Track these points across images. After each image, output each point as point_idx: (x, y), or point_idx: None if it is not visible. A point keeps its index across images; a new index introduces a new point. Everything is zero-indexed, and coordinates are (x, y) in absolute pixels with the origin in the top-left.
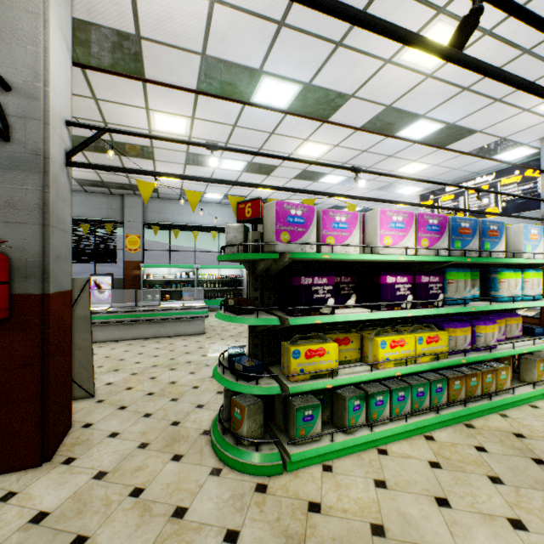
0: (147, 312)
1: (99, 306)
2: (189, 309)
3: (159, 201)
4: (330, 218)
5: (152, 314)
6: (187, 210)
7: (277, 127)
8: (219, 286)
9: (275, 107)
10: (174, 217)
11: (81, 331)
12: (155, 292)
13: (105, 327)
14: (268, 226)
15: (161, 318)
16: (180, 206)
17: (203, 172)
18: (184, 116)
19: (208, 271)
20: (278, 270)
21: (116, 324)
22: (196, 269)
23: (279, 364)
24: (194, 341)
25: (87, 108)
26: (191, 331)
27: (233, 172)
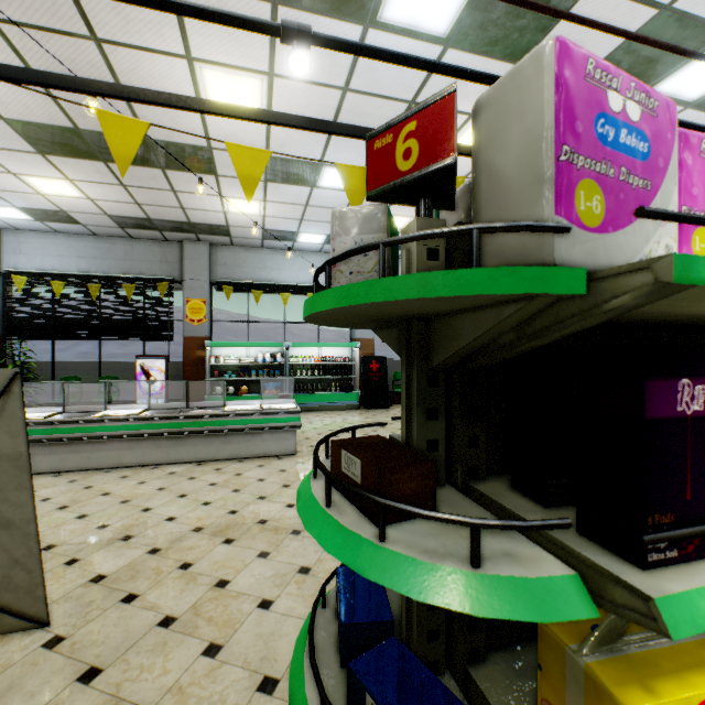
0: (202, 419)
1: (129, 407)
2: (269, 415)
3: (233, 249)
4: (702, 163)
5: (210, 423)
6: (273, 262)
7: (423, 88)
8: (320, 373)
9: (425, 32)
10: (255, 272)
11: (7, 488)
12: (228, 383)
13: (136, 443)
14: (503, 168)
15: (224, 428)
16: (263, 256)
17: (294, 195)
18: (254, 71)
19: (303, 352)
20: (522, 350)
21: (152, 437)
22: (286, 349)
23: (501, 653)
24: (276, 469)
25: (88, 65)
26: (273, 451)
27: (340, 194)
